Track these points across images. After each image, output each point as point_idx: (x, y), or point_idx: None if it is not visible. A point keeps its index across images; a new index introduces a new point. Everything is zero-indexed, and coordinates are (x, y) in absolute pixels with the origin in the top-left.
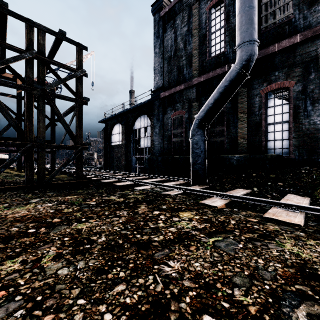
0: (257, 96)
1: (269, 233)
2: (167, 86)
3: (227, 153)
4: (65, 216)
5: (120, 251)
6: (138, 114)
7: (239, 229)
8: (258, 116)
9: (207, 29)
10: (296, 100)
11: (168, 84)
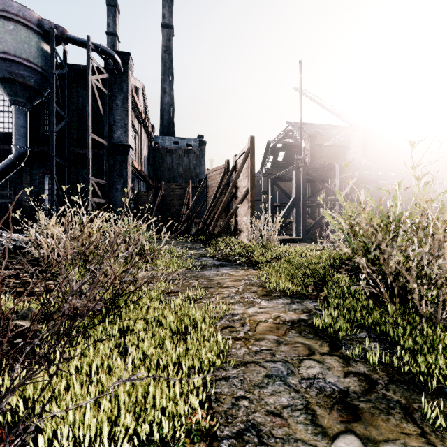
0: (38, 175)
1: None
2: None
3: (15, 212)
4: None
5: None
6: None
7: None
8: (39, 189)
9: None
10: (60, 184)
11: None
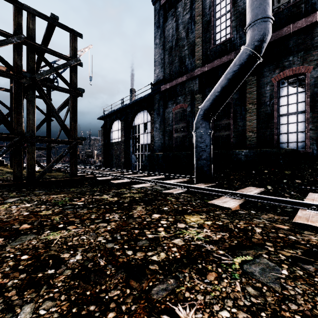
0: (268, 85)
1: (317, 248)
2: (168, 79)
3: (233, 148)
4: (39, 221)
5: (98, 283)
6: (138, 110)
7: (271, 241)
8: (269, 107)
9: (212, 15)
10: (314, 87)
11: (169, 76)
